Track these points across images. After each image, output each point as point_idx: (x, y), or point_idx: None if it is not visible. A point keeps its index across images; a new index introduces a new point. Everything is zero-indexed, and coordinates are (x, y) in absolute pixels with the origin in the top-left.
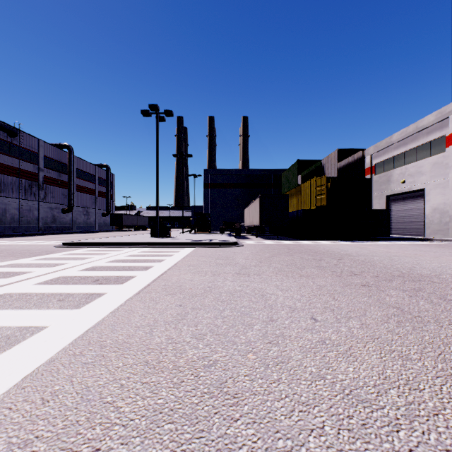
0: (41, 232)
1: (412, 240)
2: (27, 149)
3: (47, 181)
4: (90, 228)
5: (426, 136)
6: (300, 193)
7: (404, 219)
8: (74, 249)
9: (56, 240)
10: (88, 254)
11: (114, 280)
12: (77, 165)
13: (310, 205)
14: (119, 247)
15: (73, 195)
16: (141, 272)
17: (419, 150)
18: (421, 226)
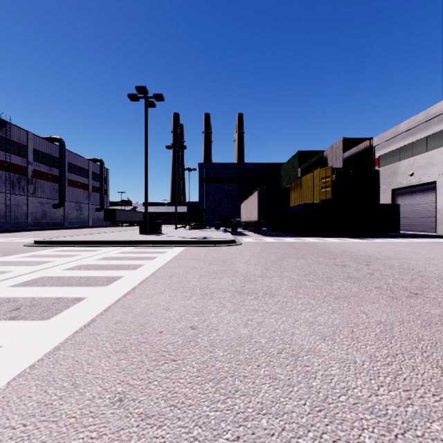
0: (30, 227)
1: (426, 237)
2: (15, 141)
3: (37, 175)
4: (83, 224)
5: (438, 124)
6: (301, 186)
7: (412, 215)
8: (43, 249)
9: (36, 237)
10: (53, 256)
11: (45, 307)
12: (69, 159)
13: (313, 199)
14: (97, 246)
15: (64, 189)
16: (98, 288)
17: (429, 139)
18: (433, 221)
